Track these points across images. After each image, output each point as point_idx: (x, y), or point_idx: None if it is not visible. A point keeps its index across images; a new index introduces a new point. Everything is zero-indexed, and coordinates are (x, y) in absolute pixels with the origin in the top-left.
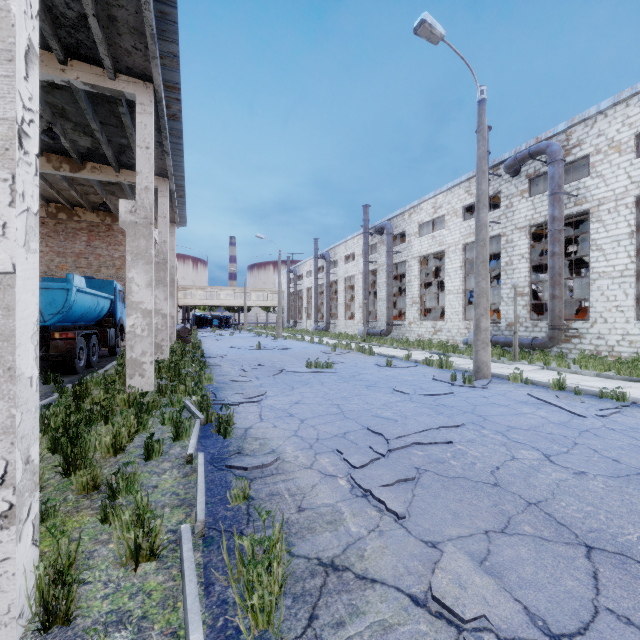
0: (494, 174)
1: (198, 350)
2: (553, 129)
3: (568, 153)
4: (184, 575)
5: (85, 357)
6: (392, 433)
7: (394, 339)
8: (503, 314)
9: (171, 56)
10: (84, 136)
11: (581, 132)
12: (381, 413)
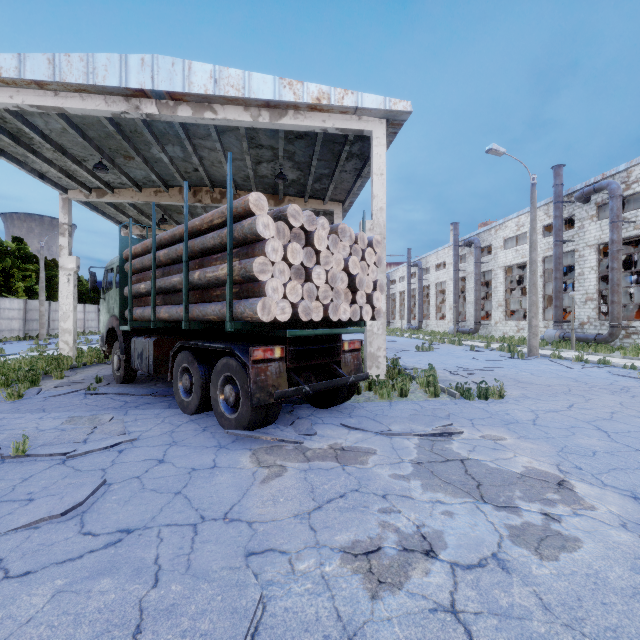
0: (567, 202)
1: None
2: (616, 168)
3: (628, 187)
4: (413, 375)
5: None
6: (467, 367)
7: (481, 336)
8: (576, 315)
9: (356, 194)
10: None
11: (639, 171)
12: (463, 364)
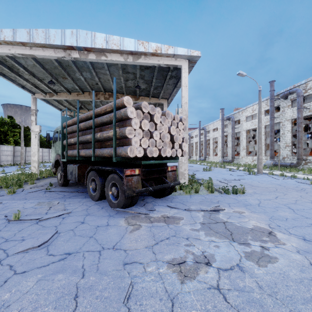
0: (277, 98)
1: None
2: (300, 82)
3: (306, 92)
4: (201, 183)
5: None
6: (227, 179)
7: (235, 164)
8: (281, 154)
9: (174, 95)
10: None
11: (311, 84)
12: (226, 177)
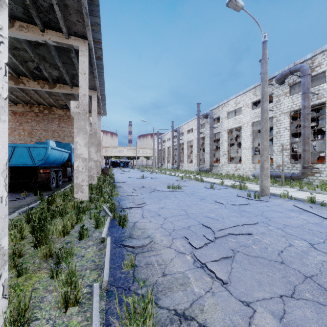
0: (269, 84)
1: (112, 179)
2: (304, 57)
3: (313, 70)
4: (92, 320)
5: (55, 182)
6: (216, 227)
7: (214, 173)
8: (274, 160)
9: (96, 24)
10: (55, 70)
11: (320, 58)
12: (209, 215)
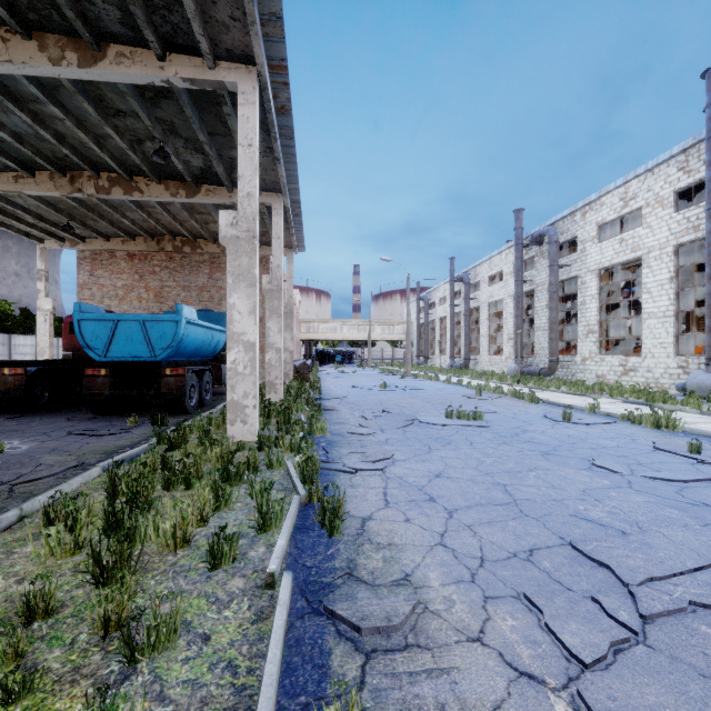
0: None
1: (315, 390)
2: None
3: None
4: None
5: (197, 395)
6: (630, 567)
7: (560, 380)
8: None
9: (273, 19)
10: (196, 154)
11: None
12: (586, 511)
